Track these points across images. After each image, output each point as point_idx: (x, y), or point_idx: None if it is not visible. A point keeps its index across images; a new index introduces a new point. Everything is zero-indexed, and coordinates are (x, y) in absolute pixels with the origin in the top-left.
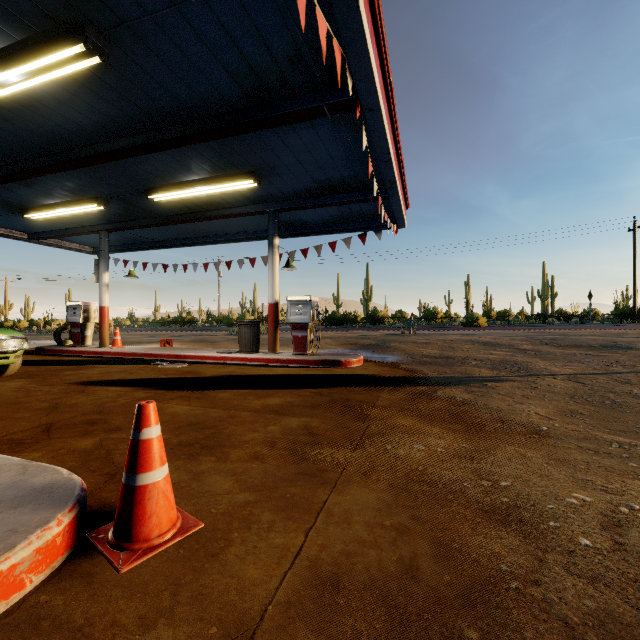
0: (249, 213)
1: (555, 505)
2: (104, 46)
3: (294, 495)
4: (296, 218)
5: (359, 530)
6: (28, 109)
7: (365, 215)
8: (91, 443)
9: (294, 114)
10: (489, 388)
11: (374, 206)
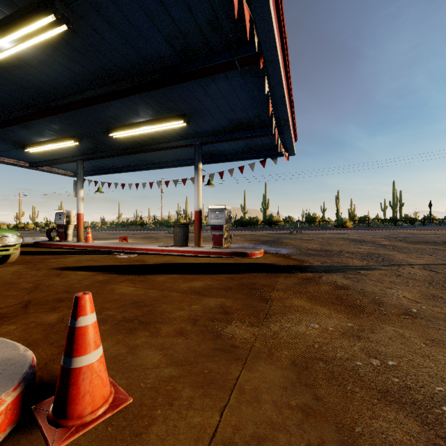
0: (181, 146)
1: (443, 388)
2: (70, 16)
3: (211, 371)
4: (215, 149)
5: (268, 410)
6: (20, 70)
7: (265, 146)
8: (55, 318)
9: (213, 67)
10: (362, 275)
11: (272, 139)
